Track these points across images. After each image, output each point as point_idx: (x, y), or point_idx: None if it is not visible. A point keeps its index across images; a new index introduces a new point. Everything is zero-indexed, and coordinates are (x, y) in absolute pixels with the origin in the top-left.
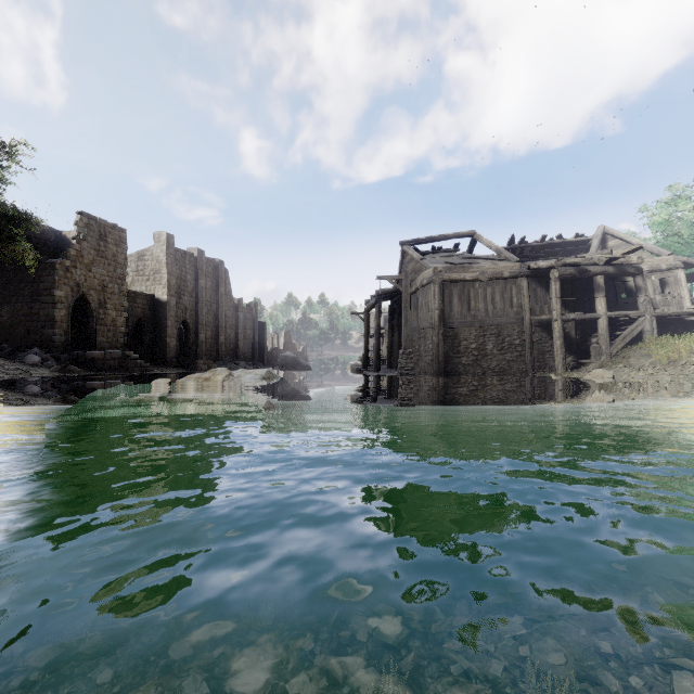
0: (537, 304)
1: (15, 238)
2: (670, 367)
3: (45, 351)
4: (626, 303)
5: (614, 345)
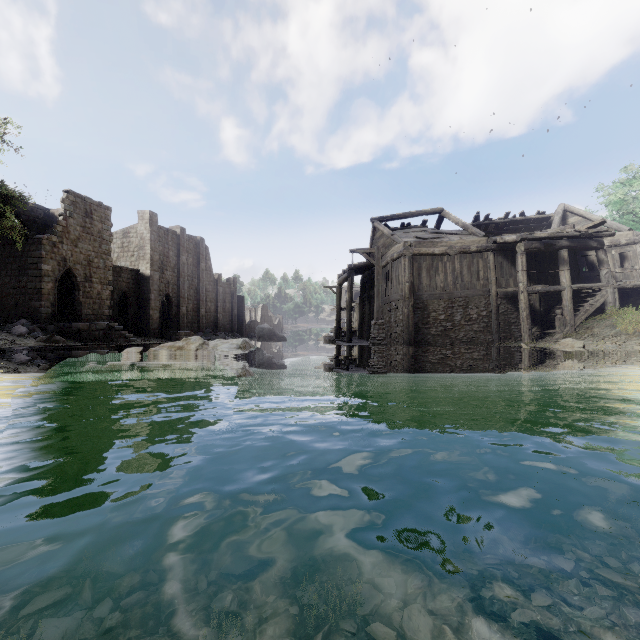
0: (503, 277)
1: (4, 214)
2: (636, 336)
3: (32, 323)
4: (587, 276)
5: (578, 316)
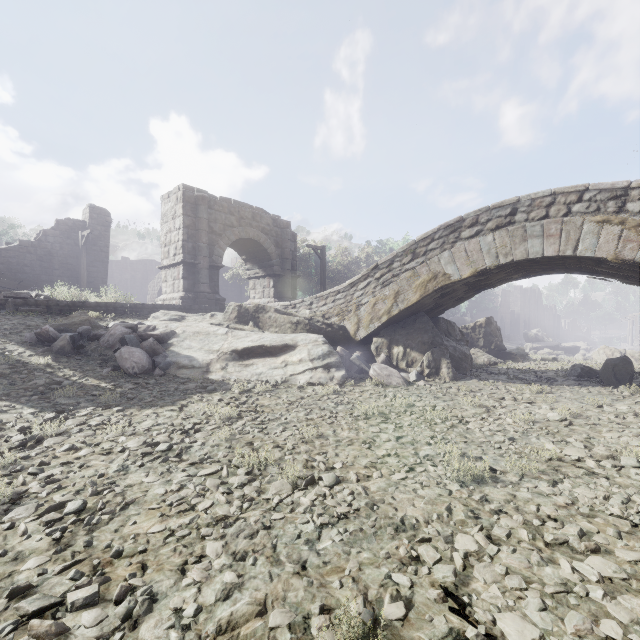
0: None
1: None
2: None
3: None
4: None
5: None
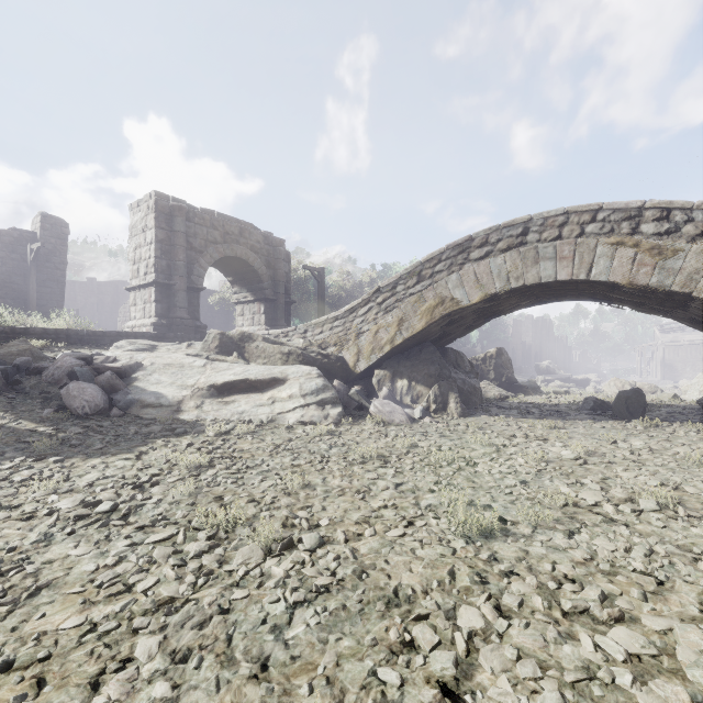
0: None
1: None
2: None
3: None
4: None
5: None
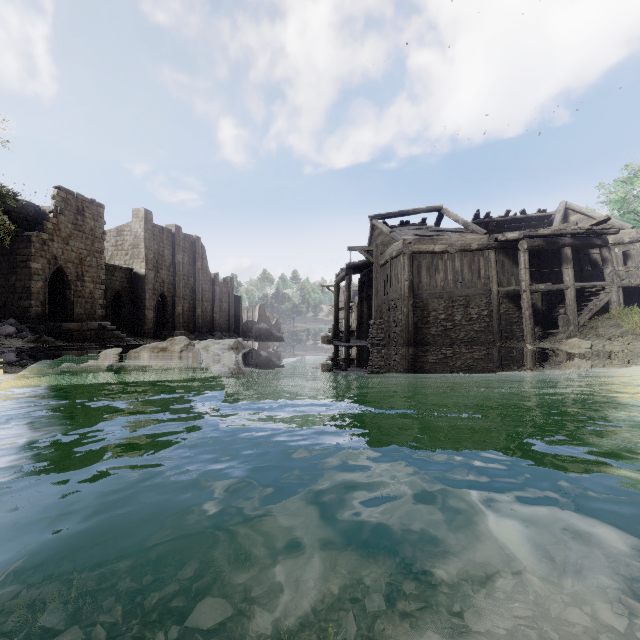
0: (504, 275)
1: None
2: None
3: (20, 322)
4: (590, 274)
5: (581, 315)
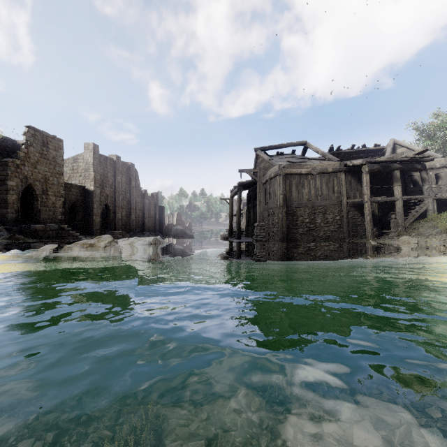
0: (351, 191)
1: None
2: None
3: None
4: (412, 190)
5: (407, 219)
